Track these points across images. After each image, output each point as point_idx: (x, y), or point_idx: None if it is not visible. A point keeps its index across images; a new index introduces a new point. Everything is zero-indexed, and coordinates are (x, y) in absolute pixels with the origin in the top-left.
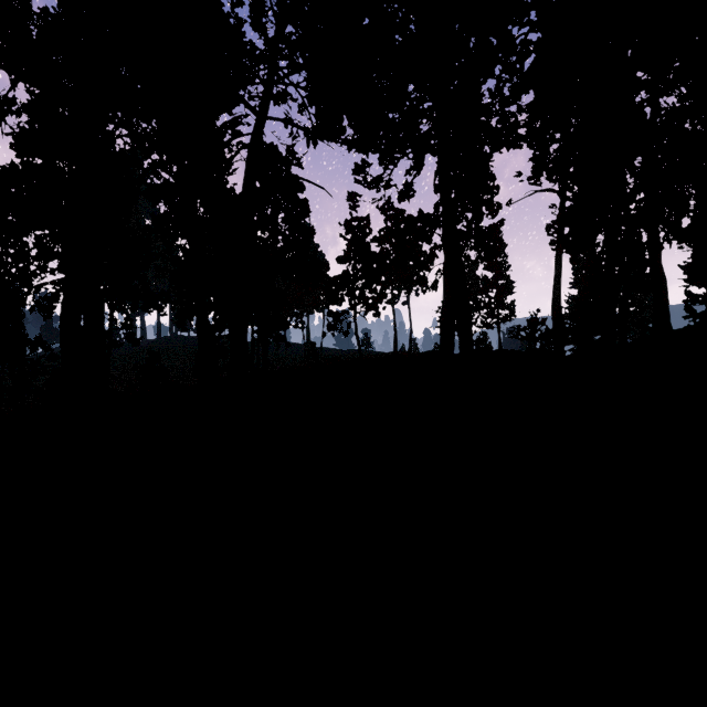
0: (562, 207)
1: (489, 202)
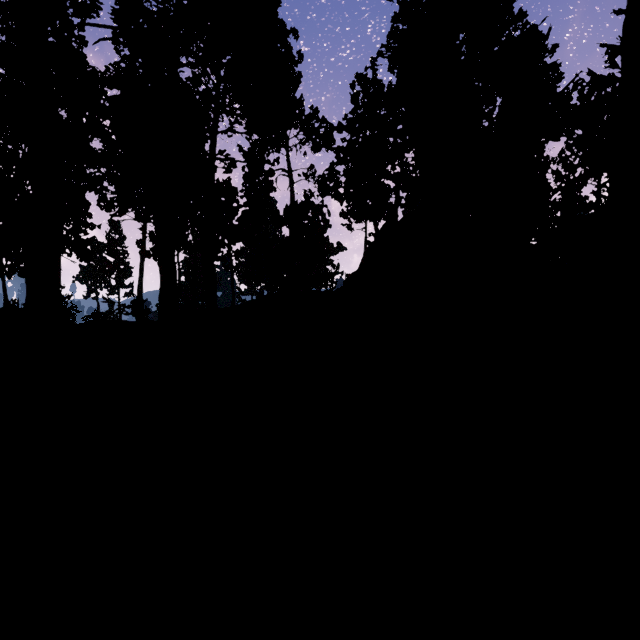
0: (145, 233)
1: (85, 223)
